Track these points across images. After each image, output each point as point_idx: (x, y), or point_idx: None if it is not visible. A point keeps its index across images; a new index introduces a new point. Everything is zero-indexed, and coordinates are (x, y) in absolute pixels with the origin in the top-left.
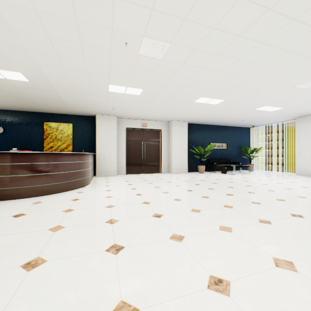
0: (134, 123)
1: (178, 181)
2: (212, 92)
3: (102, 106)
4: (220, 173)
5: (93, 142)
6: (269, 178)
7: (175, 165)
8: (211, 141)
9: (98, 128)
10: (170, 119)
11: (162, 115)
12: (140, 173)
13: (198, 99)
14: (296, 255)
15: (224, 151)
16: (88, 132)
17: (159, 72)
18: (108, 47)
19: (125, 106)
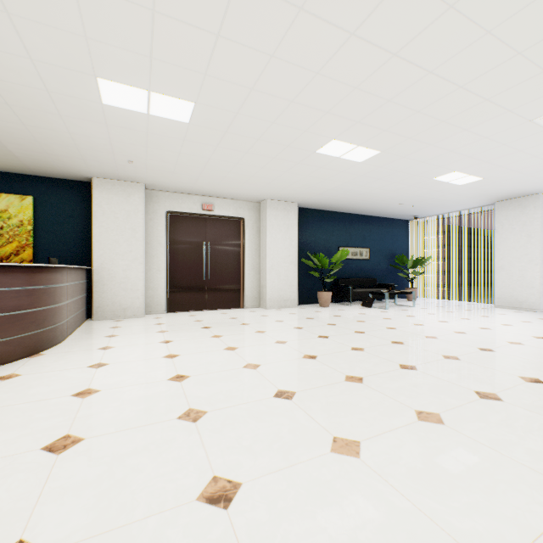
0: (185, 202)
1: (281, 327)
2: (360, 126)
3: (101, 154)
4: (359, 306)
5: (86, 241)
6: (457, 316)
7: (272, 292)
8: (342, 244)
9: (98, 208)
10: (263, 196)
11: (245, 187)
12: (199, 309)
13: (325, 145)
14: None
15: (365, 263)
16: (74, 219)
17: (234, 39)
18: None
19: (158, 155)
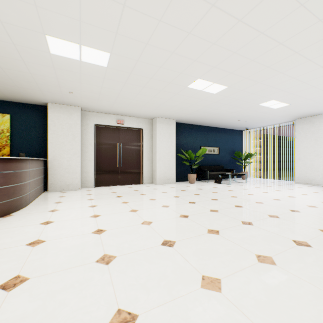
0: (106, 119)
1: (165, 196)
2: (215, 70)
3: (52, 87)
4: (213, 182)
5: (44, 143)
6: (273, 189)
7: (160, 174)
8: (202, 145)
9: (51, 122)
10: (154, 115)
11: (143, 109)
12: (115, 184)
13: (193, 82)
14: None
15: (216, 156)
16: (36, 129)
17: (135, 8)
18: None
19: (88, 88)
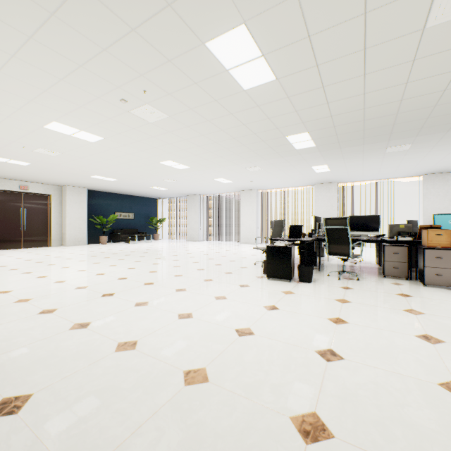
0: (7, 184)
1: (73, 250)
2: (105, 174)
3: None
4: (125, 243)
5: None
6: (162, 244)
7: (70, 237)
8: (117, 211)
9: None
10: (64, 184)
11: (52, 181)
12: (18, 248)
13: (93, 176)
14: (121, 264)
15: (132, 221)
16: None
17: (52, 159)
18: (5, 144)
19: (0, 168)
